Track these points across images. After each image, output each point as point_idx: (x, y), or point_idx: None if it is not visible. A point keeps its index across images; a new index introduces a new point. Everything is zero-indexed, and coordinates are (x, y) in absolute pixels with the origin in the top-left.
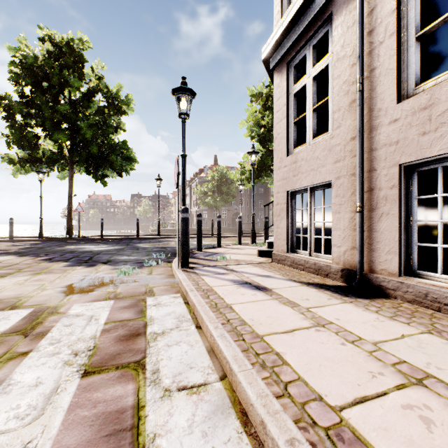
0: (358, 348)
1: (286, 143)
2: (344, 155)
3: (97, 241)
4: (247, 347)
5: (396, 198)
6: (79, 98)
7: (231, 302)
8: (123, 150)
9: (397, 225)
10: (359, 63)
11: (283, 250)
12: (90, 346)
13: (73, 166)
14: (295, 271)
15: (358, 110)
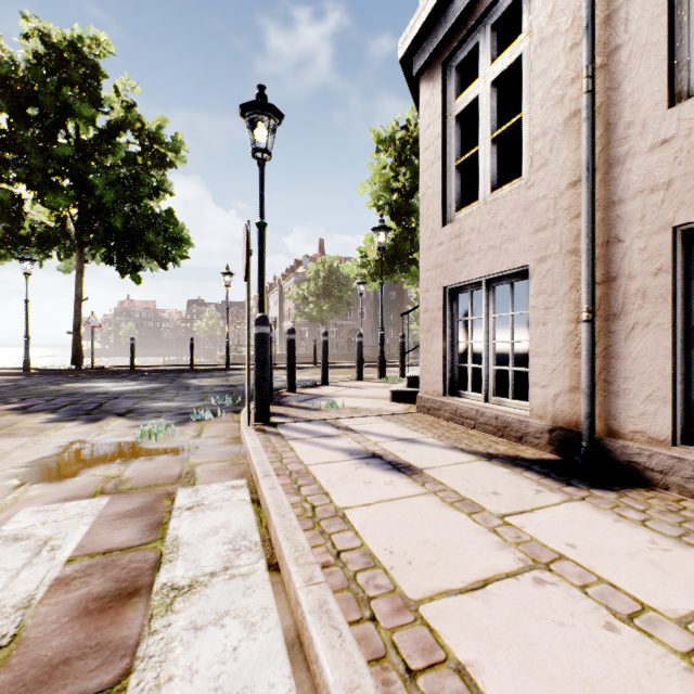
0: (653, 643)
1: (442, 204)
2: (554, 217)
3: (123, 376)
4: (383, 646)
5: (666, 293)
6: (93, 138)
7: (344, 503)
8: (168, 224)
9: (668, 346)
10: (587, 39)
11: (436, 392)
12: (5, 634)
13: (83, 251)
14: (460, 429)
15: (584, 129)
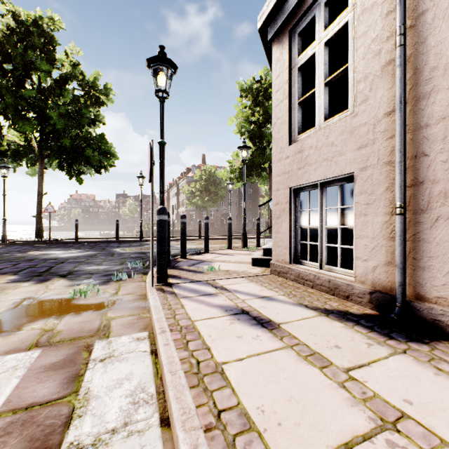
0: None
1: (288, 129)
2: (373, 138)
3: (70, 245)
4: None
5: None
6: (50, 85)
7: (222, 358)
8: (101, 144)
9: None
10: (400, 6)
11: (284, 261)
12: None
13: (43, 161)
14: (302, 288)
15: (398, 73)
